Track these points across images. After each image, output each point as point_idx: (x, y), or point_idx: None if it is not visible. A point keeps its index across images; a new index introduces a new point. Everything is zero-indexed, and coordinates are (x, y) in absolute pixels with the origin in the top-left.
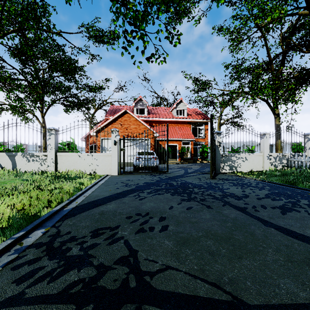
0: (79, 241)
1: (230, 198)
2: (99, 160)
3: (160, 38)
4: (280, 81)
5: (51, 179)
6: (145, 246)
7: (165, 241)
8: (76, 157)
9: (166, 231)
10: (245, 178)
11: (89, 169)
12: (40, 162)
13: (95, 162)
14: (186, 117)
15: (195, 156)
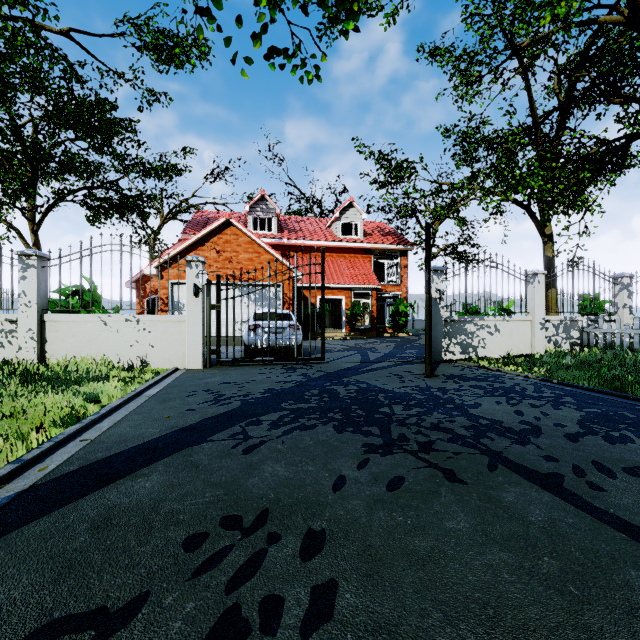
0: None
1: (499, 439)
2: (156, 333)
3: (305, 6)
4: (562, 163)
5: (1, 389)
6: None
7: None
8: (97, 325)
9: (329, 625)
10: (502, 375)
11: (131, 356)
12: None
13: (146, 339)
14: (362, 239)
15: (381, 323)
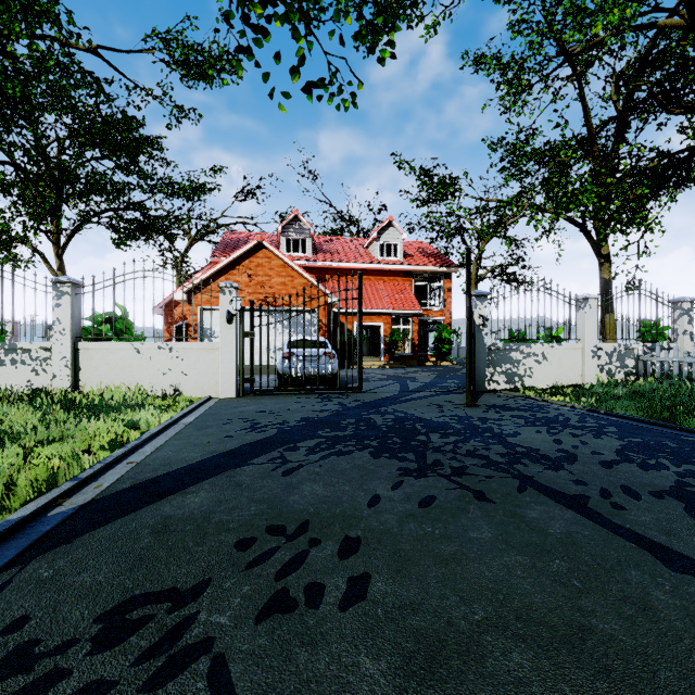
0: (39, 672)
1: (532, 465)
2: (189, 361)
3: (341, 37)
4: (618, 179)
5: (45, 415)
6: (287, 694)
7: (361, 661)
8: (130, 352)
9: (363, 603)
10: (547, 405)
11: (164, 384)
12: (33, 366)
13: (179, 367)
14: (402, 261)
15: (422, 351)
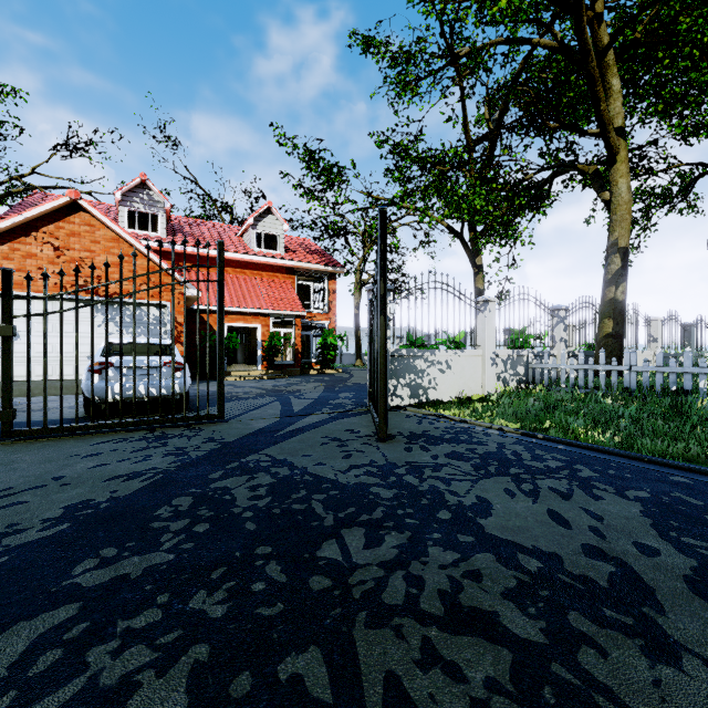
0: None
1: (612, 646)
2: None
3: None
4: (502, 185)
5: None
6: None
7: None
8: None
9: None
10: (471, 428)
11: None
12: None
13: None
14: (283, 255)
15: (306, 358)
